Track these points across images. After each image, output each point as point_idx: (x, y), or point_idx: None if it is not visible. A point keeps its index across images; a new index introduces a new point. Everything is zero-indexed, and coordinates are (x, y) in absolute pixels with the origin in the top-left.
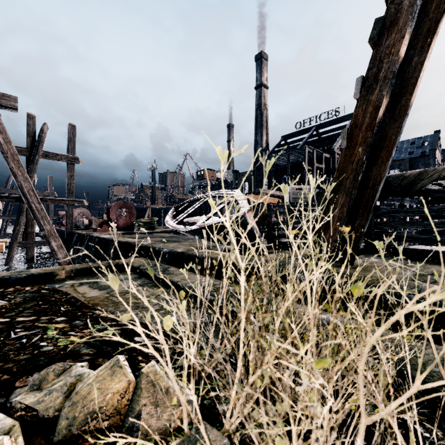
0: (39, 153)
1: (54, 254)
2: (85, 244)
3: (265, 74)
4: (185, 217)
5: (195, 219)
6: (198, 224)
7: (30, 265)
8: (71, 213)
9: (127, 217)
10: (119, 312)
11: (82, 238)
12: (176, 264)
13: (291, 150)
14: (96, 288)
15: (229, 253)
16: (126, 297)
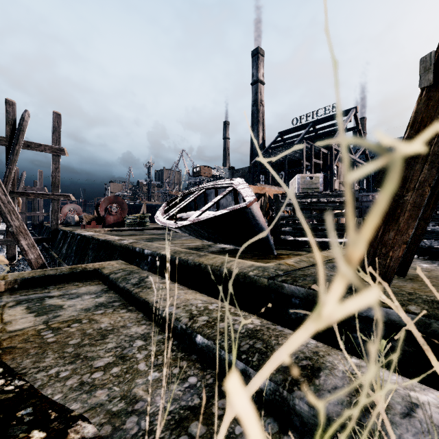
0: (19, 143)
1: (24, 255)
2: (68, 242)
3: (262, 69)
4: (179, 212)
5: (189, 214)
6: (190, 219)
7: (11, 264)
8: (57, 209)
9: (118, 213)
10: (37, 372)
11: (65, 236)
12: (159, 270)
13: (289, 145)
14: (33, 312)
15: (229, 255)
16: (69, 331)
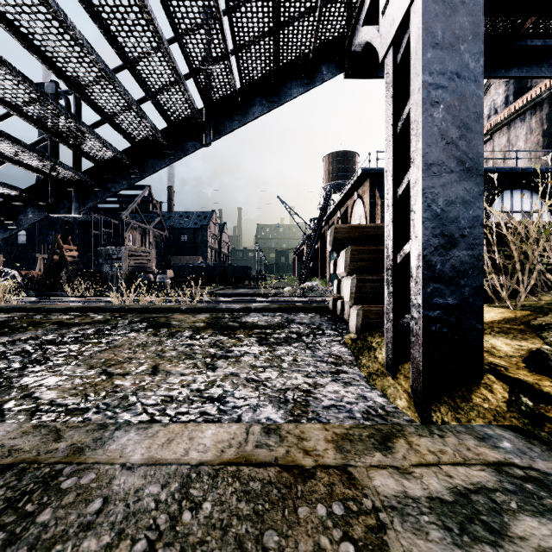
0: None
1: None
2: None
3: None
4: None
5: None
6: None
7: None
8: None
9: None
10: None
11: None
12: None
13: None
14: None
15: None
16: None
